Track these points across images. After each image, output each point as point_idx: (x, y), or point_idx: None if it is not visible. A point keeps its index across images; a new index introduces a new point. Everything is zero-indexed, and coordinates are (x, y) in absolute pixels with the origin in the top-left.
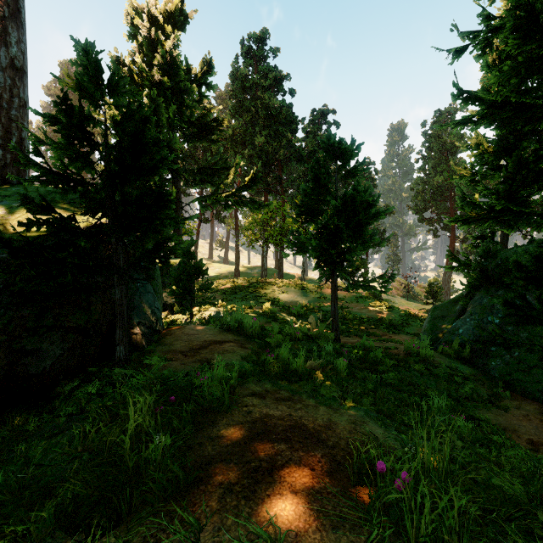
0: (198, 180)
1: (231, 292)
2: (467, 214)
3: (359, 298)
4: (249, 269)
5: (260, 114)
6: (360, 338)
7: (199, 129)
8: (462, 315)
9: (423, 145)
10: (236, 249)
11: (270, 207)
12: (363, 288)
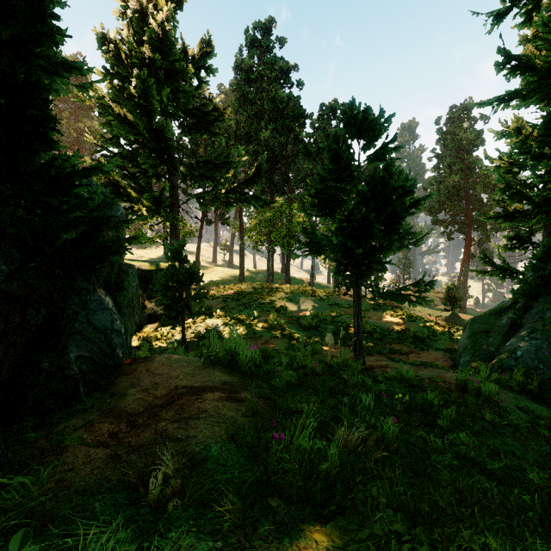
0: (196, 175)
1: (233, 299)
2: (504, 210)
3: (375, 306)
4: (254, 273)
5: (265, 107)
6: (384, 358)
7: (198, 119)
8: (512, 330)
9: (438, 143)
10: (240, 253)
11: (276, 205)
12: (395, 299)
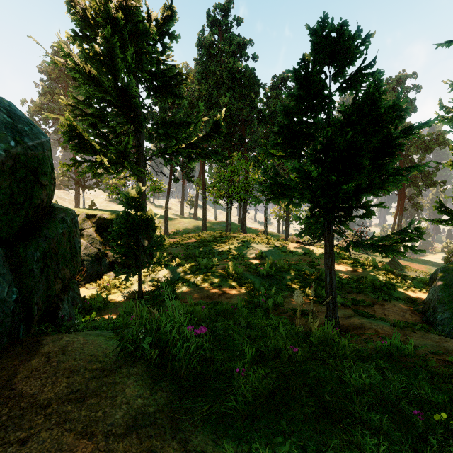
0: (161, 133)
1: (194, 246)
2: None
3: None
4: (215, 224)
5: (224, 77)
6: (350, 311)
7: (163, 83)
8: None
9: None
10: (203, 206)
11: (234, 159)
12: (377, 250)
